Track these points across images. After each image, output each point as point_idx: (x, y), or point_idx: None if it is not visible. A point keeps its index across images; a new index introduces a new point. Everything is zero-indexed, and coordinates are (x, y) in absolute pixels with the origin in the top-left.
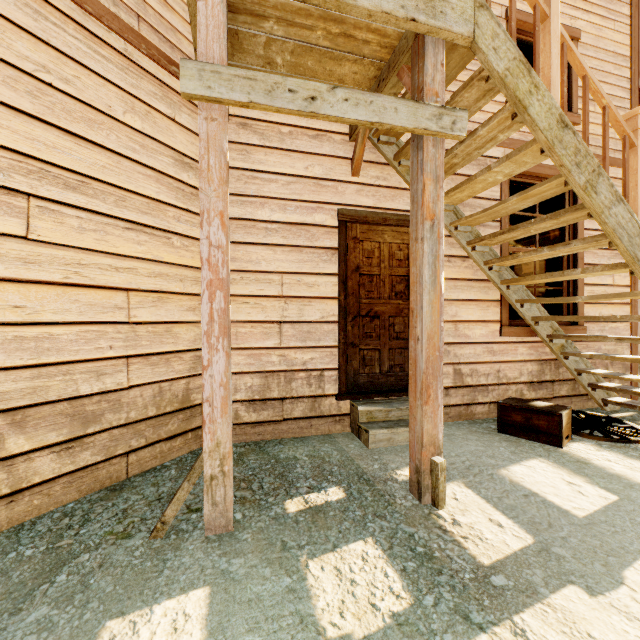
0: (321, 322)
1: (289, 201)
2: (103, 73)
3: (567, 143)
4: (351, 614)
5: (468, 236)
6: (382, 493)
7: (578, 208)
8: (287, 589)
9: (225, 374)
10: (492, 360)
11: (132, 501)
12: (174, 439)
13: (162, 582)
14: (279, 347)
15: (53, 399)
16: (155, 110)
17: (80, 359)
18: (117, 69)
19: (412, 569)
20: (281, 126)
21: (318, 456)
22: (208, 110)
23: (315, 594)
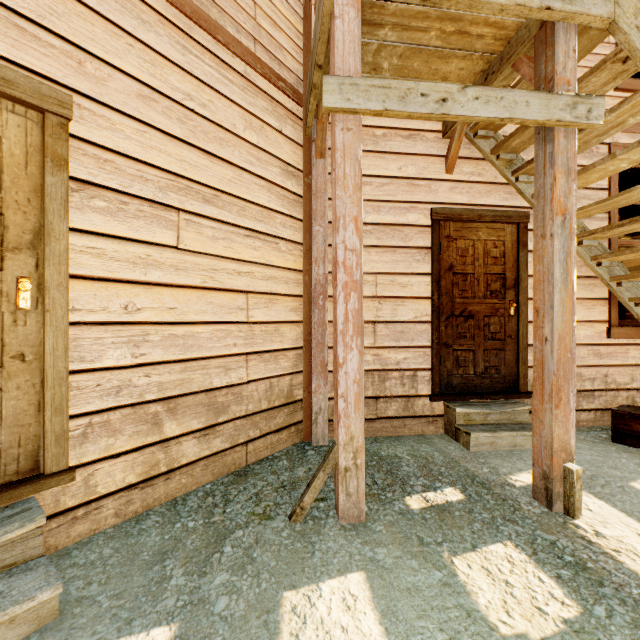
0: (414, 322)
1: (383, 202)
2: (229, 95)
3: None
4: (518, 614)
5: None
6: (503, 497)
7: None
8: (441, 582)
9: (358, 371)
10: (598, 363)
11: (260, 486)
12: (281, 432)
13: (318, 562)
14: (373, 346)
15: (195, 390)
16: (267, 124)
17: (213, 355)
18: (239, 90)
19: (568, 577)
20: (375, 129)
21: (420, 456)
22: (344, 121)
23: (472, 590)
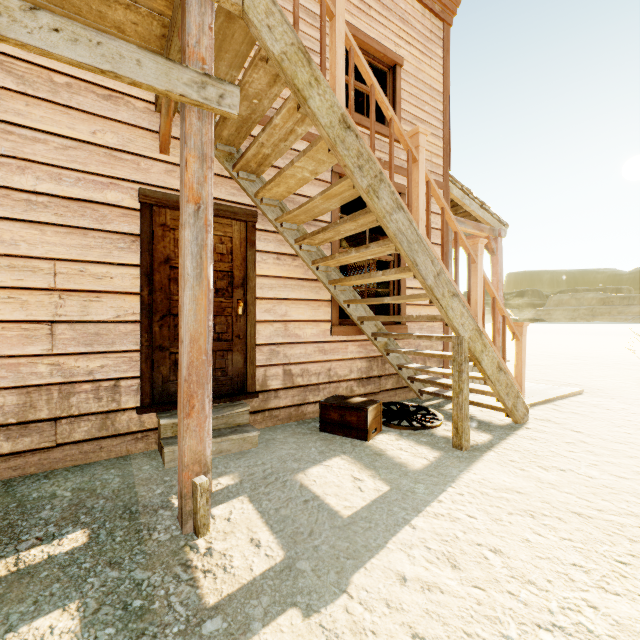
0: (116, 322)
1: (67, 170)
2: None
3: (350, 144)
4: None
5: (296, 234)
6: (141, 528)
7: (367, 211)
8: None
9: None
10: (323, 359)
11: None
12: None
13: None
14: (50, 354)
15: None
16: None
17: None
18: None
19: (105, 639)
20: (54, 73)
21: (89, 488)
22: None
23: None
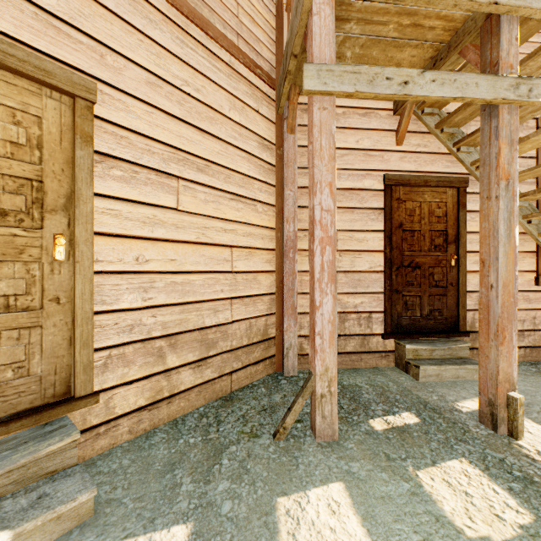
0: (369, 272)
1: (343, 170)
2: (217, 81)
3: None
4: (480, 520)
5: None
6: (453, 421)
7: None
8: (410, 492)
9: (332, 313)
10: (528, 307)
11: (245, 410)
12: (258, 364)
13: (302, 474)
14: None
15: (190, 329)
16: (247, 105)
17: (205, 299)
18: (225, 77)
19: (518, 489)
20: (336, 108)
21: (377, 385)
22: (320, 102)
23: (437, 499)
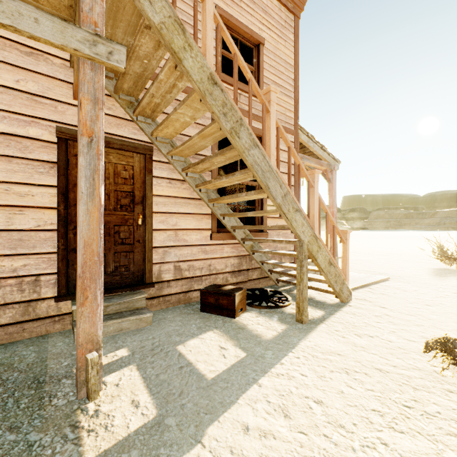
0: (37, 230)
1: None
2: None
3: (217, 96)
4: None
5: (183, 165)
6: (44, 395)
7: (232, 148)
8: None
9: None
10: (205, 257)
11: None
12: None
13: None
14: None
15: None
16: None
17: None
18: None
19: None
20: None
21: (8, 363)
22: None
23: None
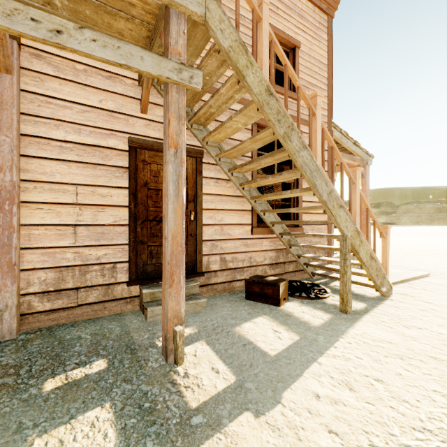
0: (114, 225)
1: (84, 126)
2: None
3: (272, 106)
4: None
5: (229, 165)
6: (139, 359)
7: (282, 150)
8: None
9: None
10: (246, 250)
11: None
12: None
13: None
14: (74, 246)
15: None
16: None
17: None
18: None
19: (131, 425)
20: (76, 63)
21: (101, 333)
22: None
23: None
